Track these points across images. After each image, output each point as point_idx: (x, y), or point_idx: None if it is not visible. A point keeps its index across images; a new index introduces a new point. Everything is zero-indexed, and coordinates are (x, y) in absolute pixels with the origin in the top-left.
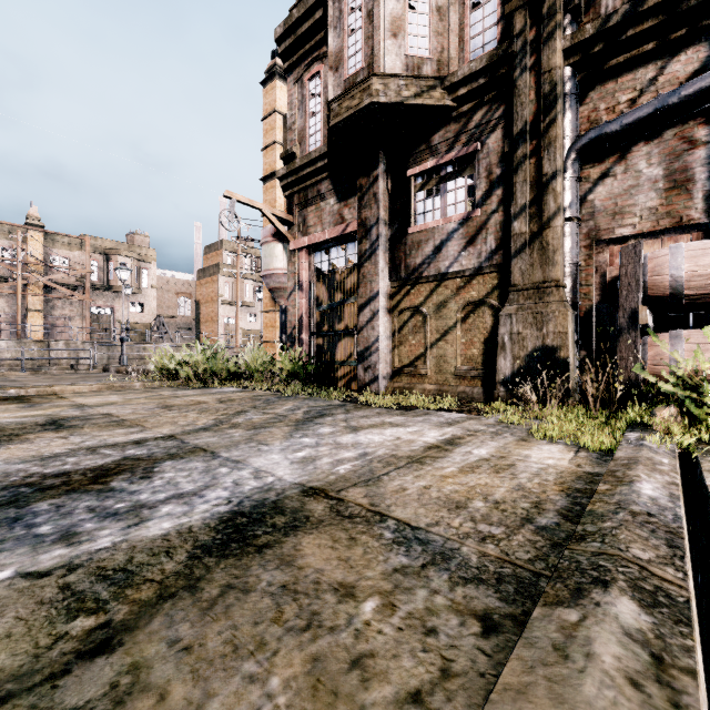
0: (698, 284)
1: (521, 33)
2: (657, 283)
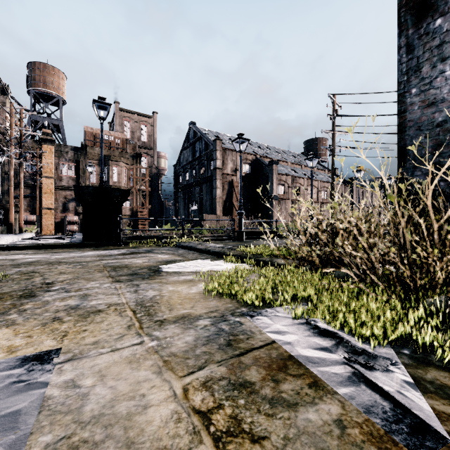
0: (29, 220)
1: (4, 177)
2: (24, 219)
